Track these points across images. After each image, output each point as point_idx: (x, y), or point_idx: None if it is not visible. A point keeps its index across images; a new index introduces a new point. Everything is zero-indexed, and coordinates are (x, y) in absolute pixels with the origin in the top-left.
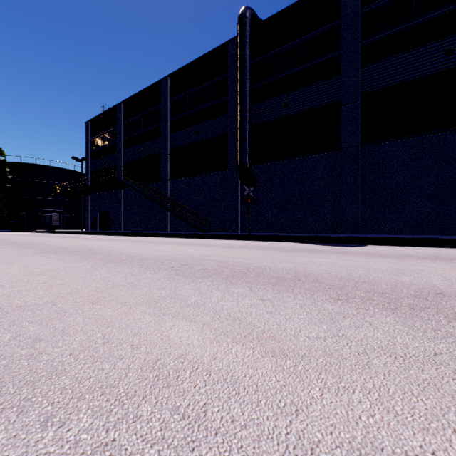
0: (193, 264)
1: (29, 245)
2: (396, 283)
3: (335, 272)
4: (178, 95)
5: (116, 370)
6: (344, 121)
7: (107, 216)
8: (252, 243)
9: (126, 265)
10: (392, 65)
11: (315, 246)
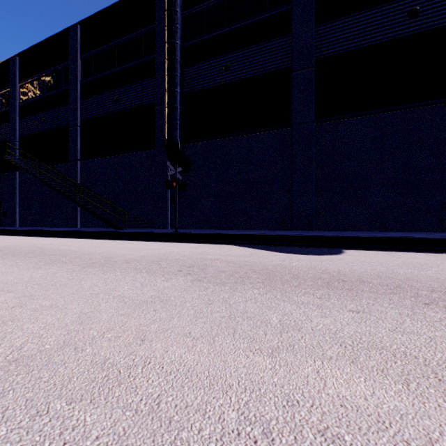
0: None
1: None
2: None
3: None
4: (92, 49)
5: None
6: (296, 91)
7: None
8: (166, 248)
9: None
10: (350, 25)
11: (269, 256)
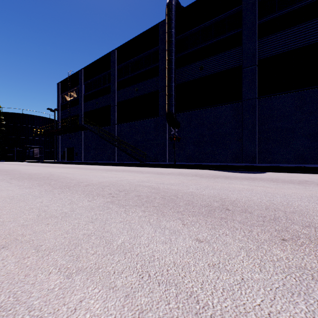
0: (129, 190)
1: (6, 172)
2: None
3: (257, 199)
4: (123, 62)
5: None
6: (245, 80)
7: (73, 150)
8: (177, 170)
9: (70, 191)
10: (281, 37)
11: (227, 173)
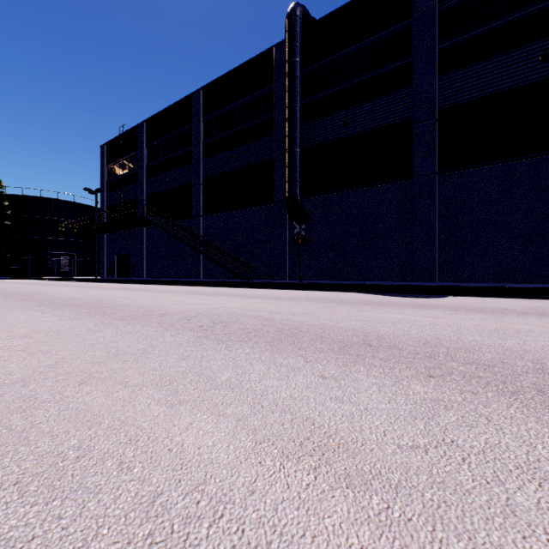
0: (228, 322)
1: (25, 296)
2: (503, 351)
3: (416, 333)
4: (213, 112)
5: (82, 519)
6: (417, 143)
7: (127, 260)
8: (304, 293)
9: (141, 323)
10: (476, 73)
11: (384, 298)
